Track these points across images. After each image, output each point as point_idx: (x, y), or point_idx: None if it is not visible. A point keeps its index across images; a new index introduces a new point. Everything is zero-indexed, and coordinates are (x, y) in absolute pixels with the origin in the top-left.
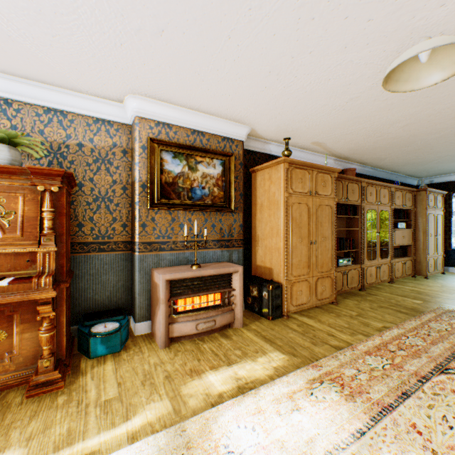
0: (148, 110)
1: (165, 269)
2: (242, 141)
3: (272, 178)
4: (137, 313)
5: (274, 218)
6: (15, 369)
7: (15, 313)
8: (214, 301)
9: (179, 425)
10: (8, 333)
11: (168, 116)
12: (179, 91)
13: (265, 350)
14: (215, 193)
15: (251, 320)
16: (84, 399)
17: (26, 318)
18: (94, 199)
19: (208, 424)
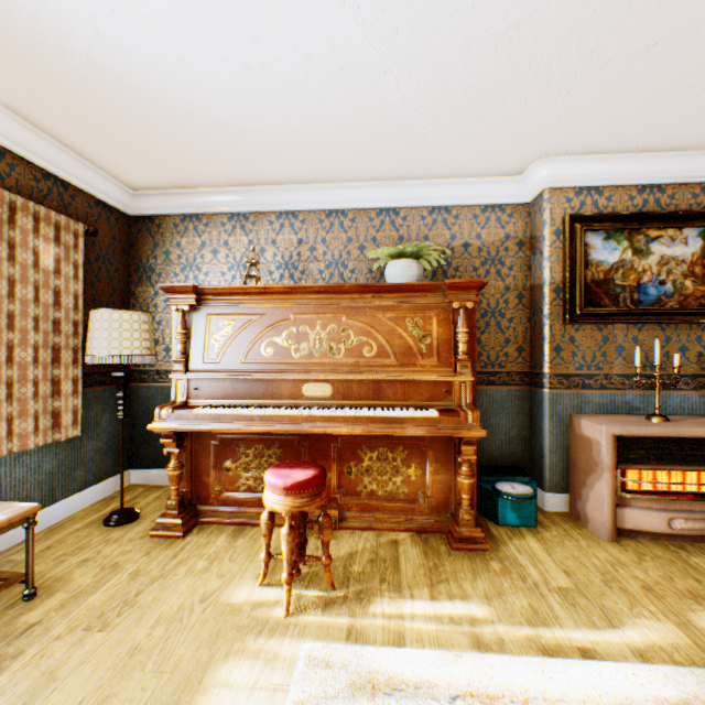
0: (565, 175)
1: (598, 418)
2: None
3: None
4: (546, 479)
5: None
6: (428, 513)
7: (428, 450)
8: (695, 485)
9: None
10: (420, 470)
11: (595, 175)
12: (632, 129)
13: None
14: (686, 290)
15: None
16: (525, 575)
17: (437, 457)
18: (480, 314)
19: None
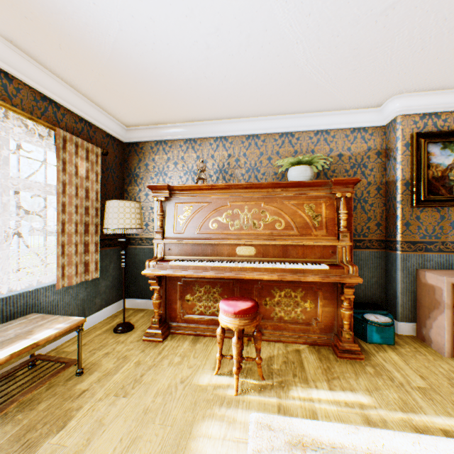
0: (412, 105)
1: (438, 272)
2: None
3: None
4: (398, 312)
5: None
6: (318, 332)
7: (319, 291)
8: None
9: None
10: (313, 304)
11: (435, 104)
12: None
13: None
14: None
15: None
16: (392, 377)
17: (325, 295)
18: None
19: None
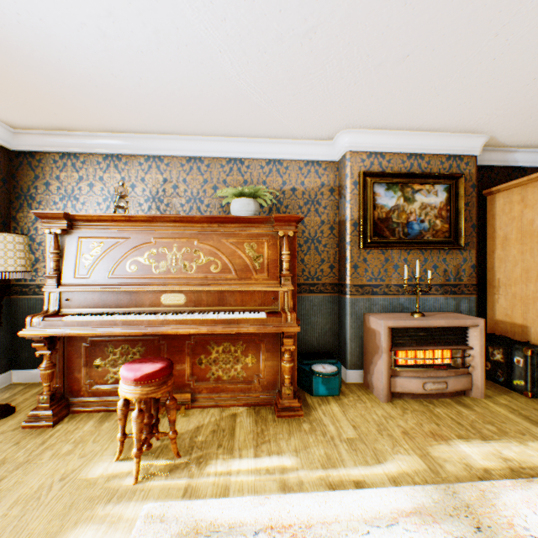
0: (360, 142)
1: (381, 315)
2: (473, 156)
3: (527, 199)
4: (348, 360)
5: (531, 256)
6: (261, 390)
7: (261, 343)
8: (441, 359)
9: (446, 486)
10: (256, 358)
11: (380, 144)
12: (401, 114)
13: (535, 434)
14: (437, 227)
15: (494, 391)
16: (326, 431)
17: (268, 348)
18: (304, 241)
19: (485, 497)
